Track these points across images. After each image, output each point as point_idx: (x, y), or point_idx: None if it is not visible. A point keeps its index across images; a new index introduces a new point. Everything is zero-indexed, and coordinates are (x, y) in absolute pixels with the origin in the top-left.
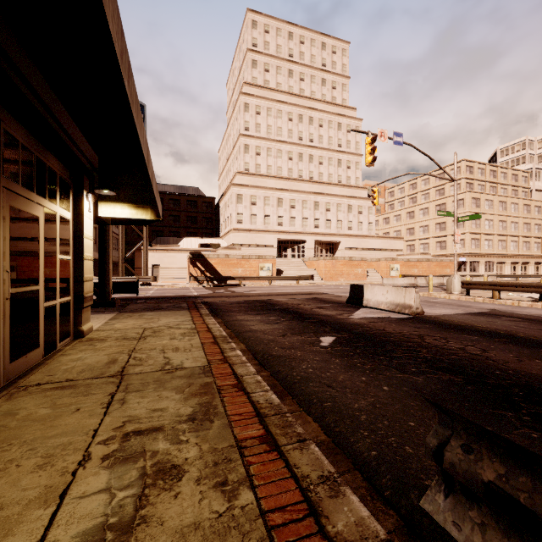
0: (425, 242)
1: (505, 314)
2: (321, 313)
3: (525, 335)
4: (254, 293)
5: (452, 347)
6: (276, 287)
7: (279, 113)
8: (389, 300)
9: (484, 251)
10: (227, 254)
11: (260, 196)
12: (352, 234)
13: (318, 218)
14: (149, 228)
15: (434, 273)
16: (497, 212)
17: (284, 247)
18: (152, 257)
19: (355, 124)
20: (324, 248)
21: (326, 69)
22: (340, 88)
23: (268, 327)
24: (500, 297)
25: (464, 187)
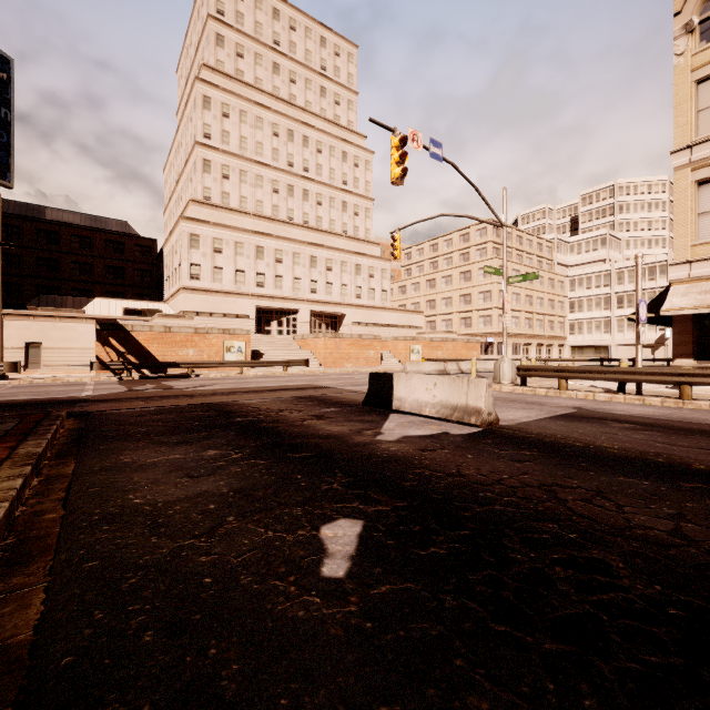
0: (448, 318)
1: (604, 416)
2: (321, 432)
3: (708, 467)
4: (206, 390)
5: (655, 532)
6: (250, 378)
7: (259, 121)
8: (440, 399)
9: (512, 330)
10: (168, 325)
11: (229, 241)
12: (361, 304)
13: (315, 279)
14: (30, 280)
15: (460, 357)
16: (524, 284)
17: (266, 319)
18: (26, 328)
19: (365, 156)
20: (324, 322)
21: (327, 74)
22: (345, 105)
23: (182, 490)
24: (567, 388)
25: (491, 252)
